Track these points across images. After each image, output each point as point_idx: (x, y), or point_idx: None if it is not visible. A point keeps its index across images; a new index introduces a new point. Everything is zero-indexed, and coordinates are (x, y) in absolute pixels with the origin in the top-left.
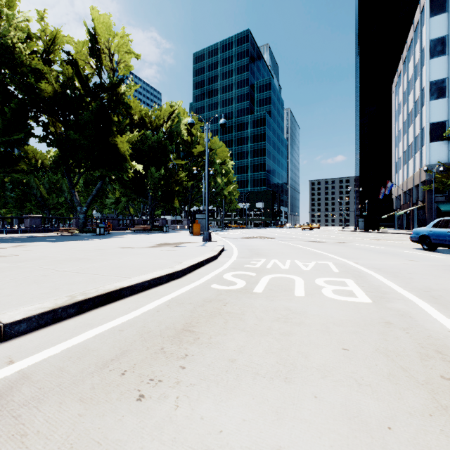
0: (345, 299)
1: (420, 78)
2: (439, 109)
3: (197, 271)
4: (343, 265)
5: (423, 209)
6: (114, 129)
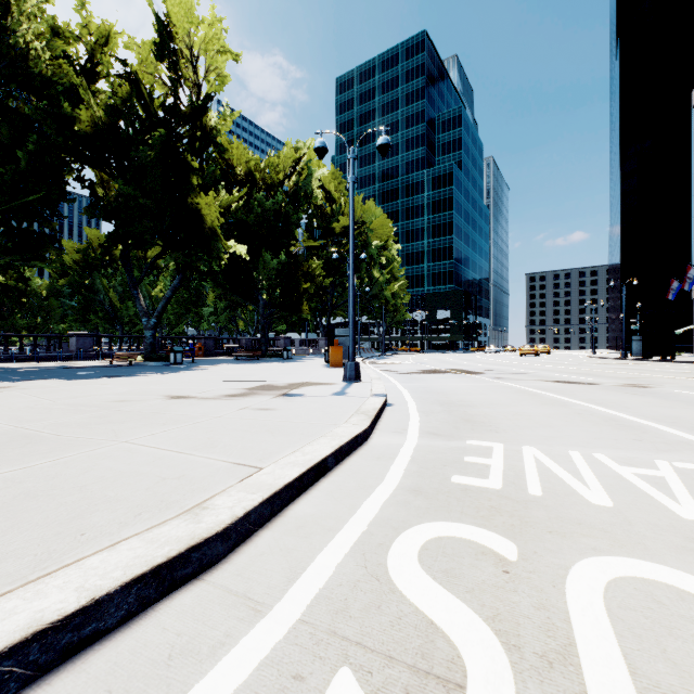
0: None
1: None
2: None
3: (299, 504)
4: None
5: None
6: (193, 182)
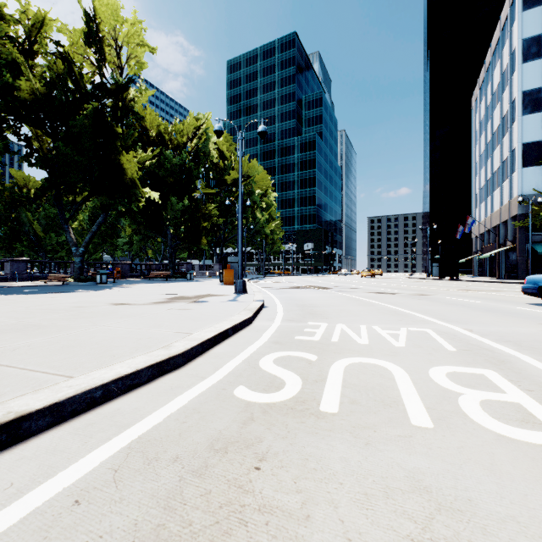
0: (532, 438)
1: (510, 87)
2: (534, 126)
3: (215, 349)
4: (453, 335)
5: (513, 251)
6: (118, 144)
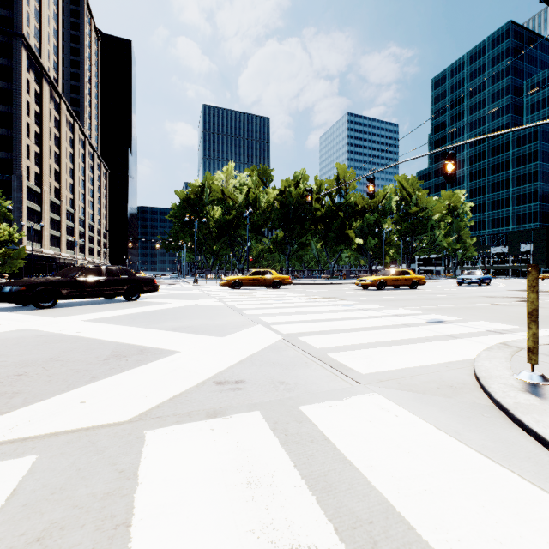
0: None
1: None
2: None
3: None
4: None
5: None
6: (347, 227)
